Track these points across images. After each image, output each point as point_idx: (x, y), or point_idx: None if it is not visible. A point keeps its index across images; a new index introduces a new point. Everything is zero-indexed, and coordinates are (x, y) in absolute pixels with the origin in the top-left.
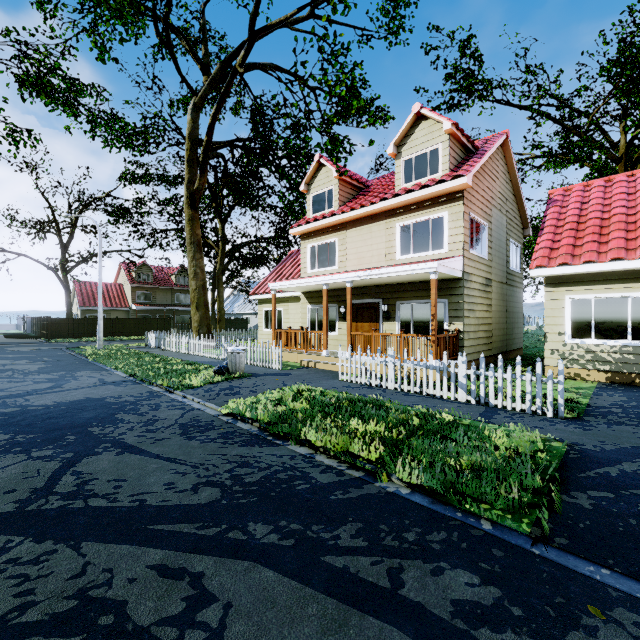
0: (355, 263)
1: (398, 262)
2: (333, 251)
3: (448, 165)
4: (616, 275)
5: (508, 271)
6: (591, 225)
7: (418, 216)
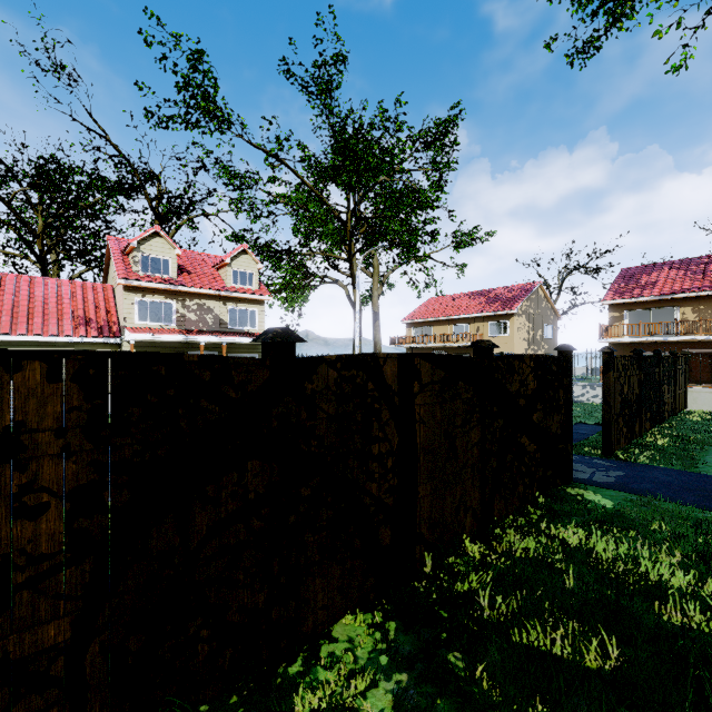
0: None
1: None
2: None
3: None
4: (38, 343)
5: None
6: (23, 310)
7: None
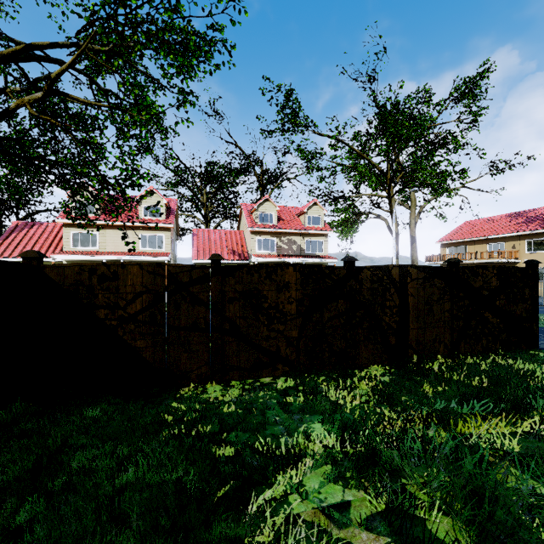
0: (113, 248)
1: (140, 251)
2: (95, 239)
3: (165, 216)
4: None
5: (175, 255)
6: (207, 247)
7: (151, 233)
